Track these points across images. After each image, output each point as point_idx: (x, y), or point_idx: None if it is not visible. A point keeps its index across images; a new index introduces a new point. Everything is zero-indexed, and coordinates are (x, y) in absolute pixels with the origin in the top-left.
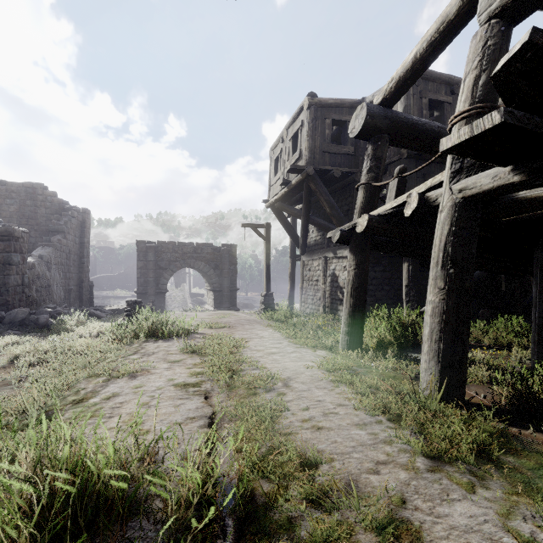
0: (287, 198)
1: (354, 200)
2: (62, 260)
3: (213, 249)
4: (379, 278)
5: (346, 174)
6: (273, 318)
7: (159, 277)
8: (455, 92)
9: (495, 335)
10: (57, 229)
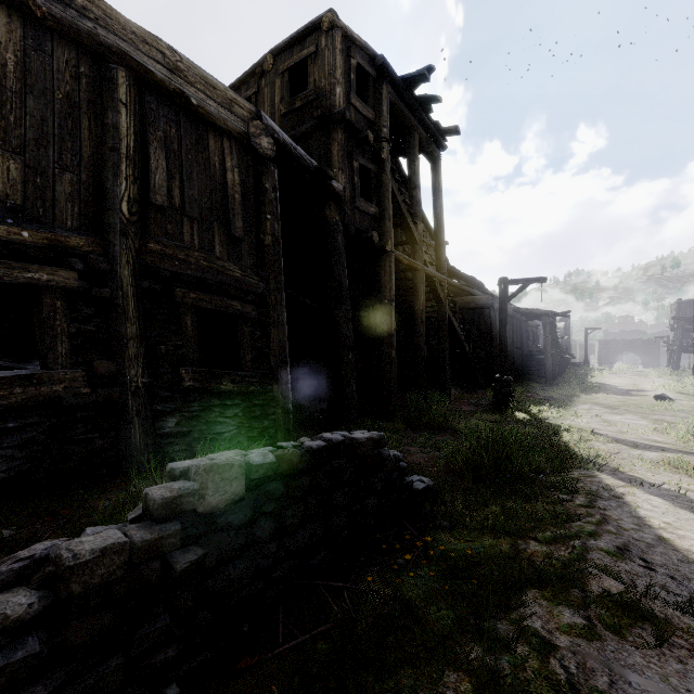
0: None
1: None
2: None
3: (642, 342)
4: None
5: None
6: None
7: (609, 356)
8: None
9: None
10: None
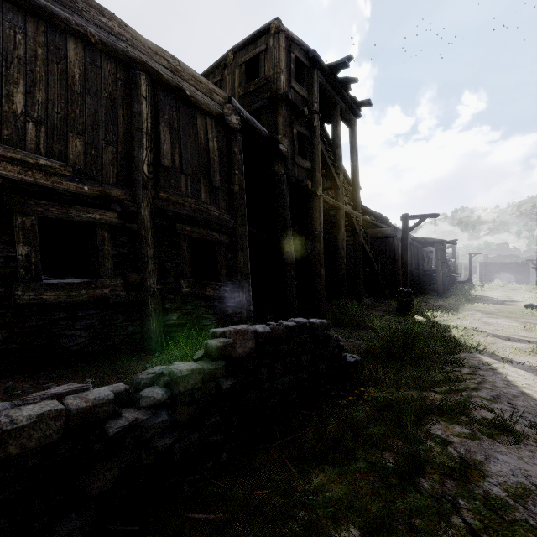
0: None
1: None
2: None
3: (515, 264)
4: None
5: None
6: None
7: (489, 275)
8: None
9: None
10: None
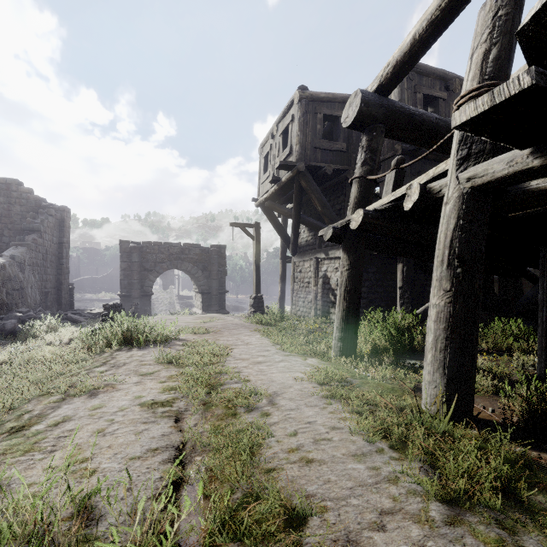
0: (277, 197)
1: (346, 199)
2: (37, 260)
3: (201, 250)
4: (372, 280)
5: (338, 171)
6: (262, 322)
7: (144, 279)
8: (449, 87)
9: (493, 339)
10: (32, 228)
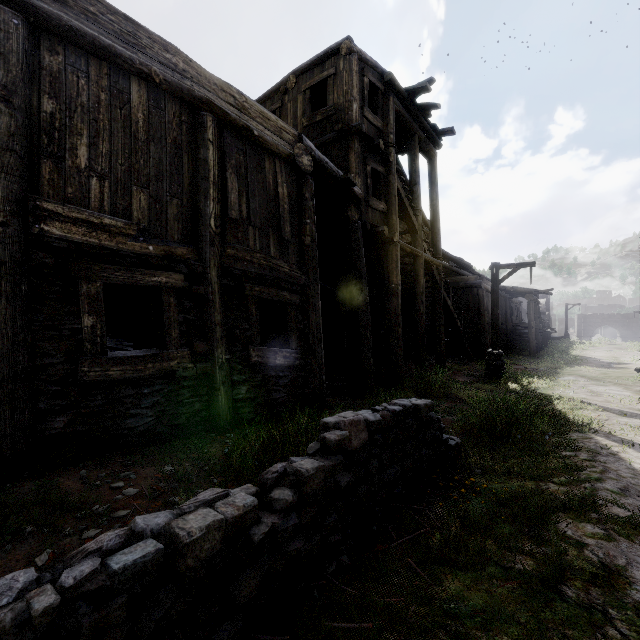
0: None
1: None
2: None
3: (621, 316)
4: None
5: None
6: None
7: (588, 330)
8: None
9: None
10: None
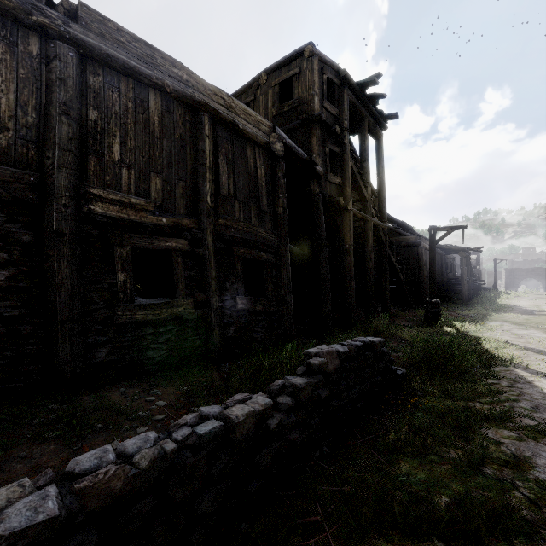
0: None
1: None
2: None
3: (543, 270)
4: None
5: None
6: None
7: (514, 282)
8: None
9: None
10: None
